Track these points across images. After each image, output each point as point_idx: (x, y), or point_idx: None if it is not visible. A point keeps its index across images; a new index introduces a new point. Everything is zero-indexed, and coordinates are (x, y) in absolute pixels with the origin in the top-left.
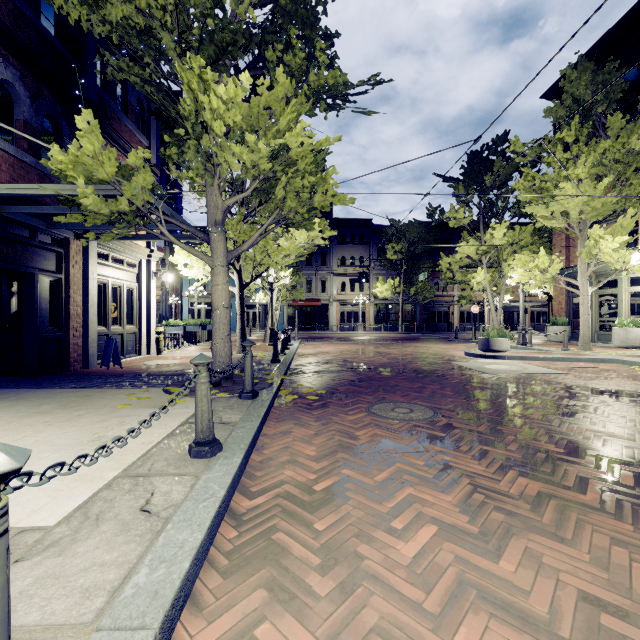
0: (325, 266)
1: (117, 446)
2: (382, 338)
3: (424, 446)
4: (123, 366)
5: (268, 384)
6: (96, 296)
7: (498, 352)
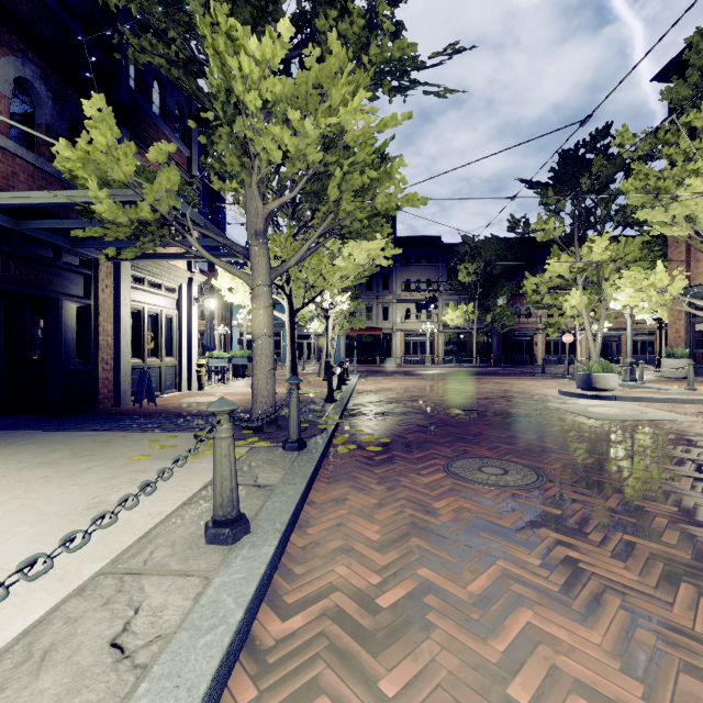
0: (387, 291)
1: (26, 577)
2: (454, 372)
3: (534, 530)
4: (158, 404)
5: (319, 430)
6: (129, 324)
7: (603, 391)
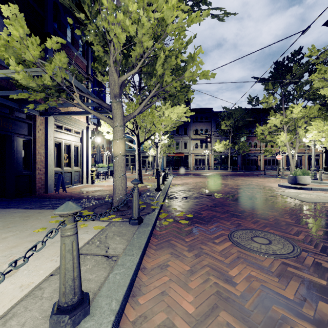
0: (186, 134)
1: None
2: (219, 174)
3: (315, 304)
4: (68, 191)
5: (151, 209)
6: (53, 150)
7: (303, 185)
